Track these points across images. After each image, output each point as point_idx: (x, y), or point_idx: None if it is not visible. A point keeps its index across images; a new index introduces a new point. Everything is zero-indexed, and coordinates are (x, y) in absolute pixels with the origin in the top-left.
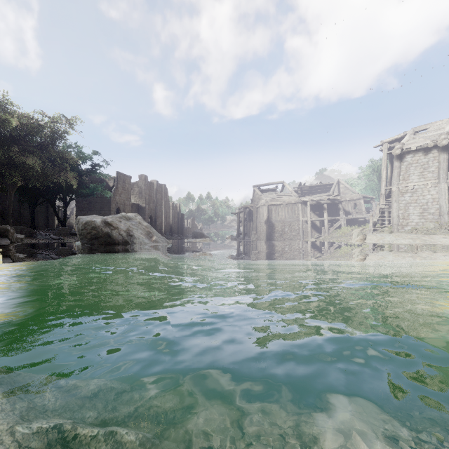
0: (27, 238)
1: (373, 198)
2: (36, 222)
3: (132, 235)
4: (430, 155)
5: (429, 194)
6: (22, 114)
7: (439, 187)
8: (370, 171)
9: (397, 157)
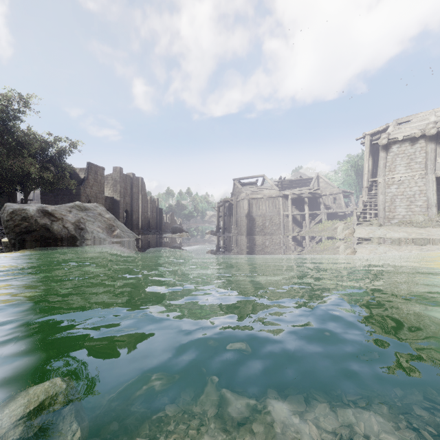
0: None
1: (352, 192)
2: None
3: (84, 228)
4: (417, 145)
5: (416, 186)
6: None
7: (427, 178)
8: (347, 166)
9: (383, 147)
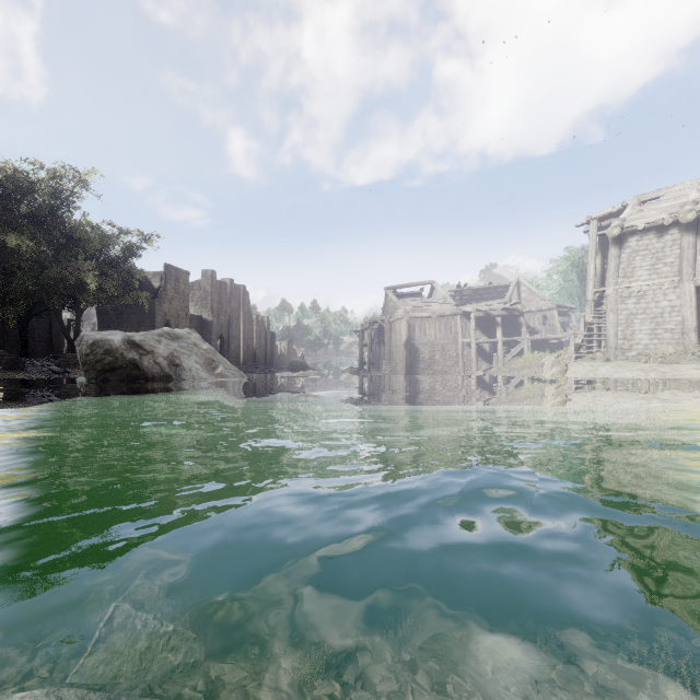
0: (9, 372)
1: (572, 307)
2: (32, 346)
3: (180, 364)
4: (667, 237)
5: (666, 300)
6: None
7: (681, 288)
8: (566, 266)
9: (614, 241)
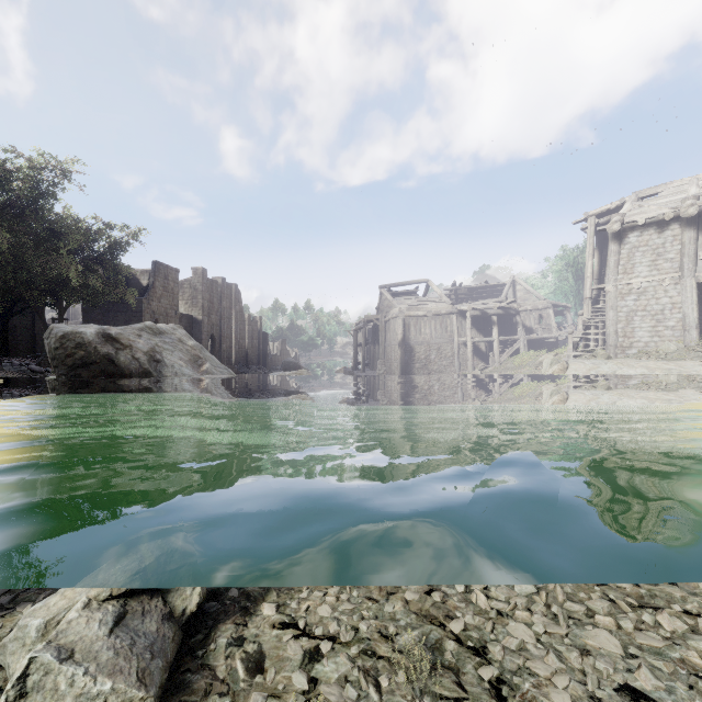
0: None
1: (568, 306)
2: (14, 345)
3: (161, 360)
4: (667, 232)
5: (666, 296)
6: None
7: (682, 285)
8: (561, 265)
9: (614, 236)
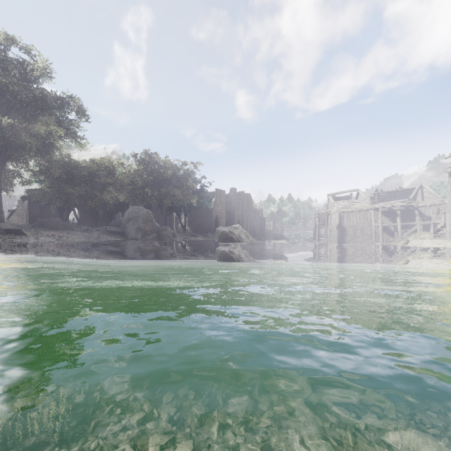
0: None
1: None
2: None
3: (241, 237)
4: None
5: None
6: (172, 165)
7: None
8: None
9: (450, 174)
